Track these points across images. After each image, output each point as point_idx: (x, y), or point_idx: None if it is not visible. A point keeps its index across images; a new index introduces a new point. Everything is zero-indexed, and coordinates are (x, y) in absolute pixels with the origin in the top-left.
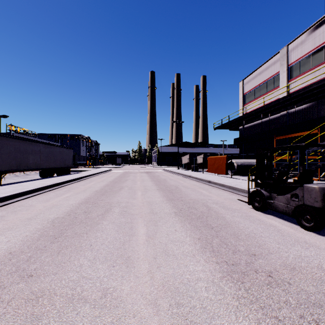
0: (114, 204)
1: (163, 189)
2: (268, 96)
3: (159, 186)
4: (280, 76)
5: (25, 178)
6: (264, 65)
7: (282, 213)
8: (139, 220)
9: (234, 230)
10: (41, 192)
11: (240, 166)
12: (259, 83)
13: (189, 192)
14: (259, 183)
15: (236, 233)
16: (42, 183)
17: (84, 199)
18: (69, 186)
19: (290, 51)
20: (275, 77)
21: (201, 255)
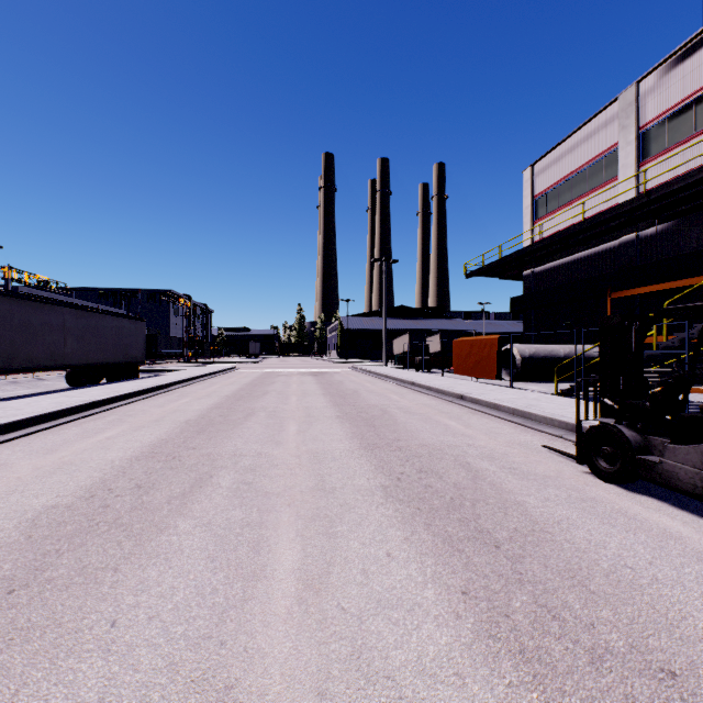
0: (221, 462)
1: (352, 417)
2: (592, 201)
3: (341, 409)
4: (620, 155)
5: (32, 388)
6: (582, 130)
7: (691, 494)
8: (284, 514)
9: (566, 554)
10: (47, 425)
11: (530, 360)
12: (569, 170)
13: (416, 424)
14: (610, 406)
15: (576, 566)
16: (59, 400)
17: (149, 446)
18: (126, 409)
19: (643, 94)
20: (608, 158)
21: (485, 678)
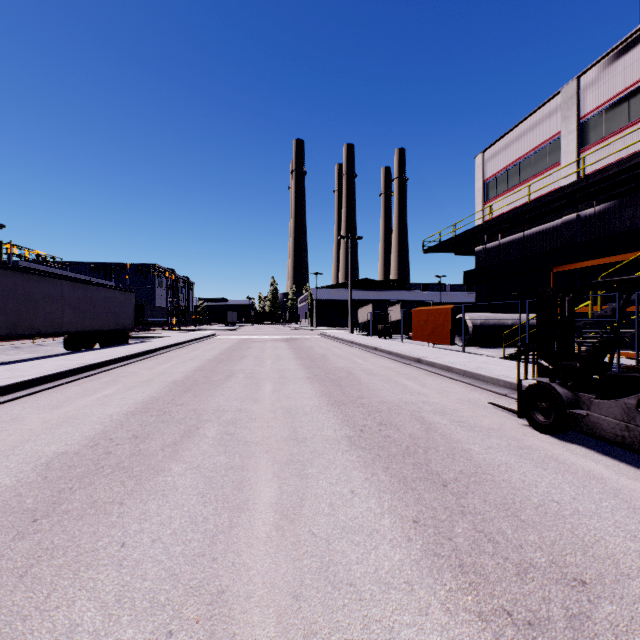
0: (206, 416)
1: (321, 378)
2: (537, 184)
3: (311, 371)
4: (562, 143)
5: (33, 352)
6: (528, 120)
7: (612, 442)
8: (263, 459)
9: (503, 491)
10: (51, 384)
11: (481, 327)
12: (516, 156)
13: (378, 384)
14: (546, 367)
15: (510, 501)
16: (60, 363)
17: (142, 403)
18: (119, 371)
19: (583, 88)
20: (551, 145)
21: (430, 585)
